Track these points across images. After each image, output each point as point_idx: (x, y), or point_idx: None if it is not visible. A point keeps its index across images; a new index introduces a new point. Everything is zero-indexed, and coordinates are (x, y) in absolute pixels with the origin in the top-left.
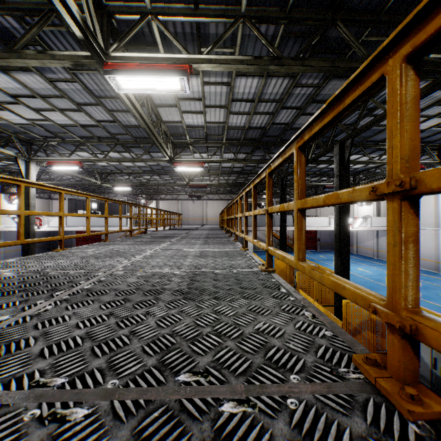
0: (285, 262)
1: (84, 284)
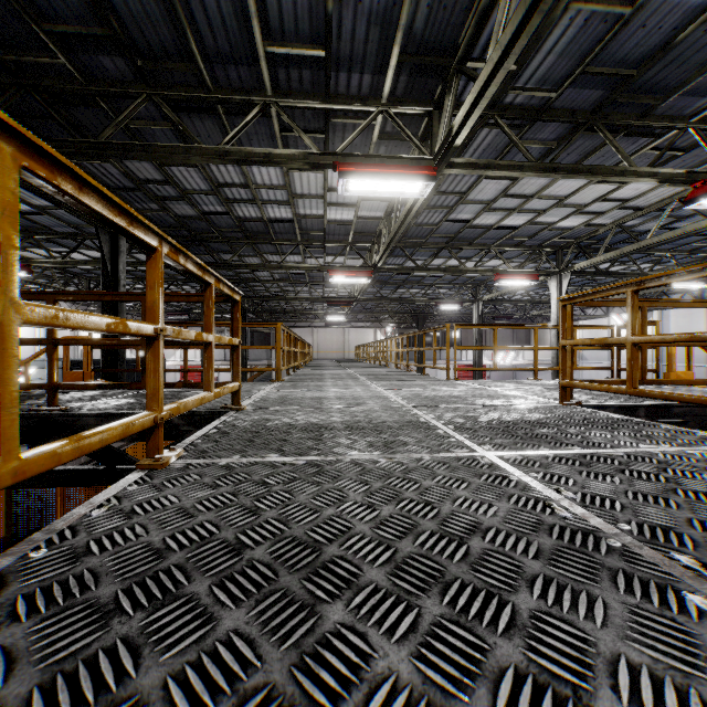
0: None
1: None
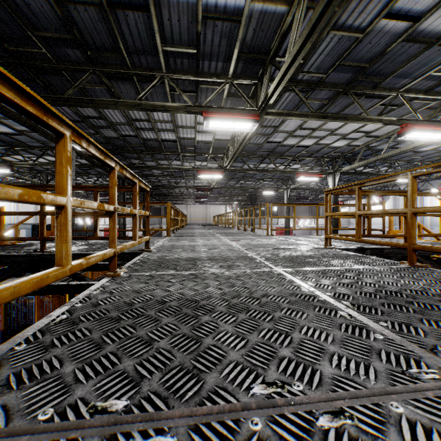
0: (48, 283)
1: (368, 320)
